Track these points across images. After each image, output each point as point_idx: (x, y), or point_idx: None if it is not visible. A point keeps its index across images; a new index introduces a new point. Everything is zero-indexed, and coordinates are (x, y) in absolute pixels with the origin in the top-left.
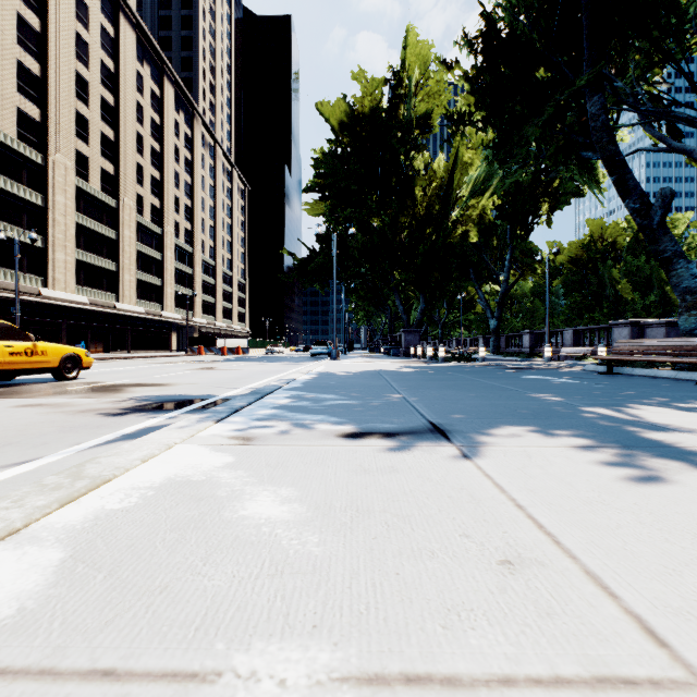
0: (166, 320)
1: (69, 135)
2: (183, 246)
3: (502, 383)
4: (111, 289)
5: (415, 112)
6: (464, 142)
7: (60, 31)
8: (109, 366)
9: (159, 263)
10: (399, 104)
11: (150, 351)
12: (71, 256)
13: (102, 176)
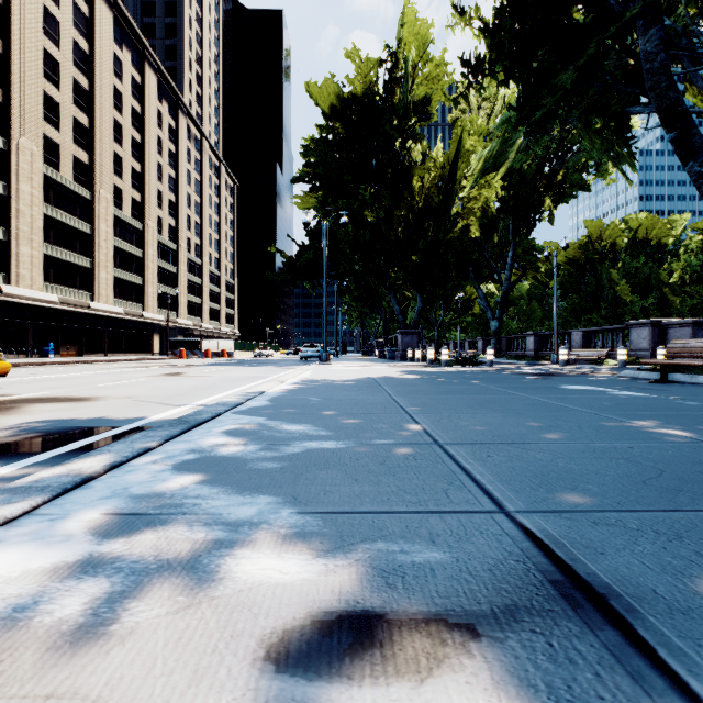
0: (147, 321)
1: (35, 118)
2: (166, 243)
3: (551, 399)
4: (85, 287)
5: (413, 96)
6: (466, 128)
7: (25, 3)
8: (60, 371)
9: (140, 260)
10: (395, 87)
11: (130, 354)
12: (38, 250)
13: (75, 166)
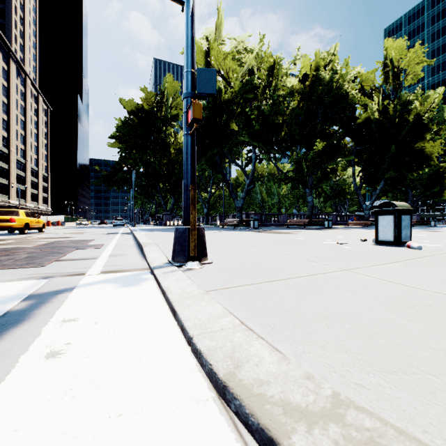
0: None
1: None
2: (1, 149)
3: None
4: None
5: (170, 113)
6: None
7: None
8: None
9: None
10: (162, 105)
11: None
12: None
13: None
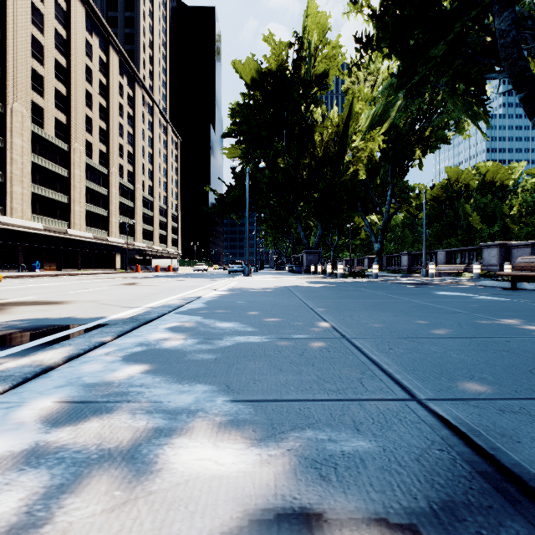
0: (111, 244)
1: (25, 88)
2: (126, 184)
3: (429, 302)
4: (64, 218)
5: (315, 70)
6: (355, 95)
7: (17, 0)
8: (42, 282)
9: (106, 197)
10: (301, 64)
11: (98, 269)
12: (27, 189)
13: (56, 125)
